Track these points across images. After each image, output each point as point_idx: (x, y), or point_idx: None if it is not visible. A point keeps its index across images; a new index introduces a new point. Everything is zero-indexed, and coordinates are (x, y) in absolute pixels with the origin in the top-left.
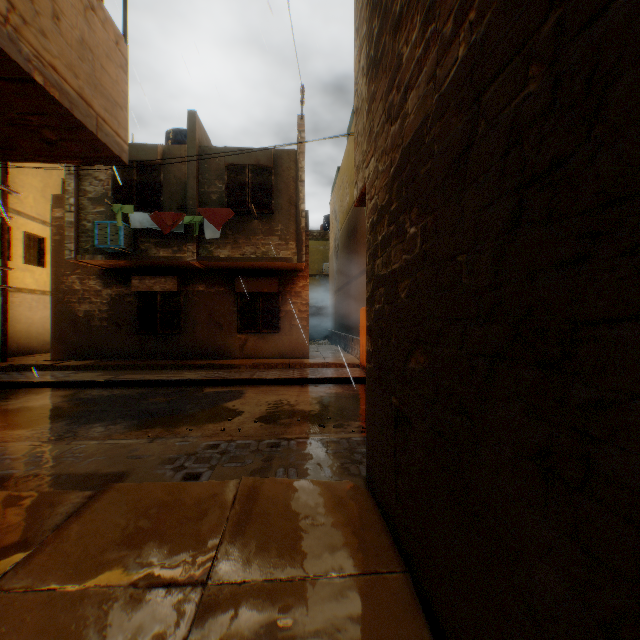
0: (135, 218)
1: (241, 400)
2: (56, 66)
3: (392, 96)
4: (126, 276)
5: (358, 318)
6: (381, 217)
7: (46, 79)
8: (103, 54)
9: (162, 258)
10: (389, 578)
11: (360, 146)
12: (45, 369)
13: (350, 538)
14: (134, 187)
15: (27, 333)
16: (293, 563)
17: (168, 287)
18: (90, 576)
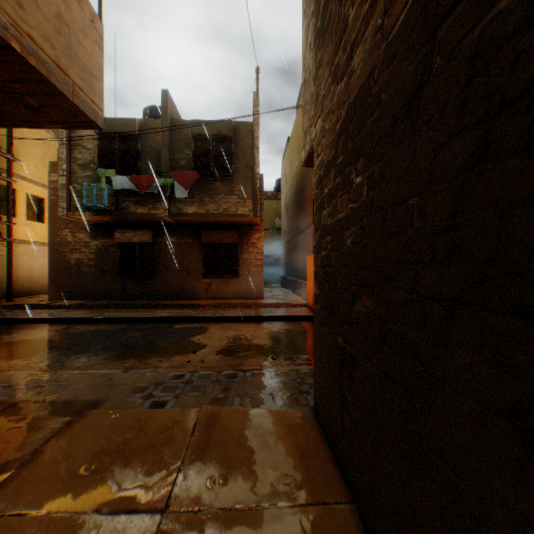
0: (117, 181)
1: (205, 335)
2: (33, 36)
3: (338, 58)
4: (110, 230)
5: (305, 265)
6: (327, 171)
7: (23, 47)
8: (79, 29)
9: (139, 214)
10: (336, 509)
11: (307, 113)
12: (43, 308)
13: (299, 467)
14: (116, 155)
15: (29, 277)
16: (246, 491)
17: (145, 239)
18: (58, 501)
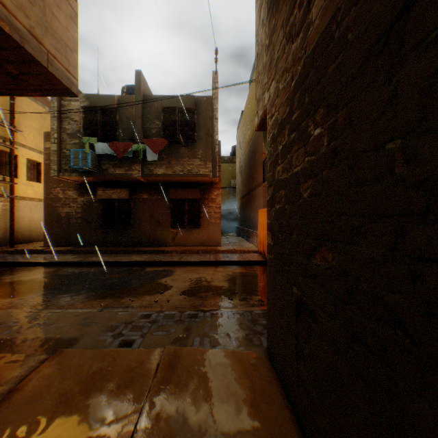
0: (98, 147)
1: (171, 277)
2: (6, 4)
3: (293, 17)
4: (94, 188)
5: (256, 217)
6: (281, 129)
7: None
8: (54, 4)
9: (117, 175)
10: None
11: (260, 82)
12: (38, 253)
13: (255, 413)
14: (98, 125)
15: (28, 228)
16: None
17: (122, 195)
18: None
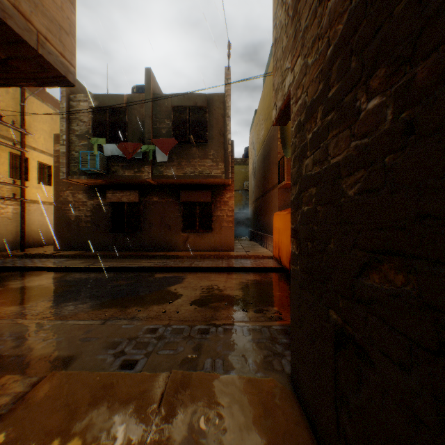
0: (107, 148)
1: (181, 284)
2: None
3: None
4: (103, 191)
5: (271, 221)
6: (311, 112)
7: None
8: None
9: (126, 177)
10: None
11: (279, 70)
12: (47, 257)
13: None
14: (107, 126)
15: (39, 231)
16: None
17: (132, 198)
18: None
